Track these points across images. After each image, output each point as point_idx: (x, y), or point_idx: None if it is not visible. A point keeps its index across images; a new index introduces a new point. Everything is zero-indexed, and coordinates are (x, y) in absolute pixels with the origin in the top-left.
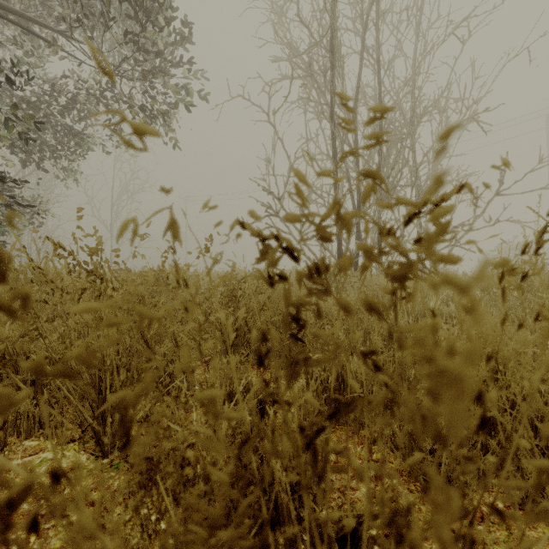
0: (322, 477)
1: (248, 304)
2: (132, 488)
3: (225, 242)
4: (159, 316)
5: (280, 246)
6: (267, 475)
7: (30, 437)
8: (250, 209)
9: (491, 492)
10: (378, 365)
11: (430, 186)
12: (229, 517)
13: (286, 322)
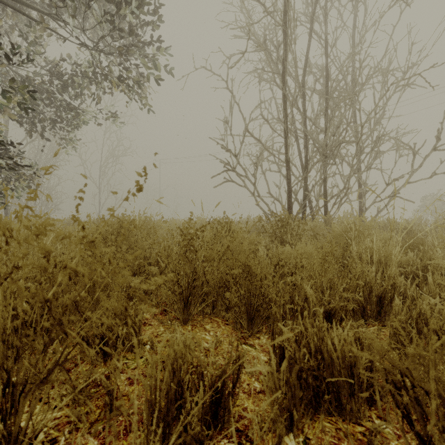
0: None
1: (205, 253)
2: None
3: None
4: None
5: None
6: None
7: None
8: None
9: None
10: None
11: None
12: None
13: None
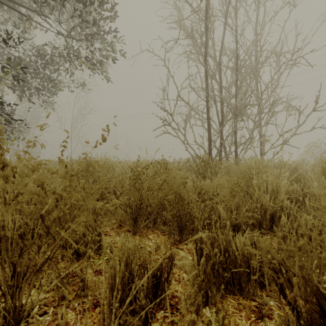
0: None
1: (148, 184)
2: None
3: None
4: None
5: None
6: None
7: None
8: None
9: None
10: None
11: None
12: None
13: None
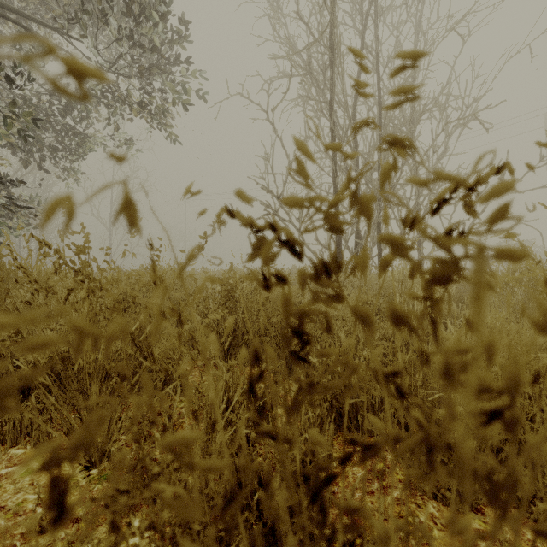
0: (332, 543)
1: (246, 304)
2: (106, 523)
3: (209, 235)
4: (109, 334)
5: (277, 240)
6: (259, 546)
7: (16, 445)
8: (237, 190)
9: None
10: (403, 392)
11: (481, 156)
12: (223, 540)
13: (285, 338)
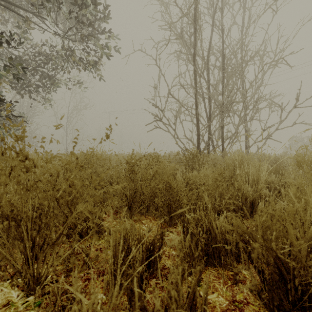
0: None
1: (142, 175)
2: None
3: None
4: None
5: None
6: None
7: None
8: None
9: None
10: None
11: None
12: None
13: None
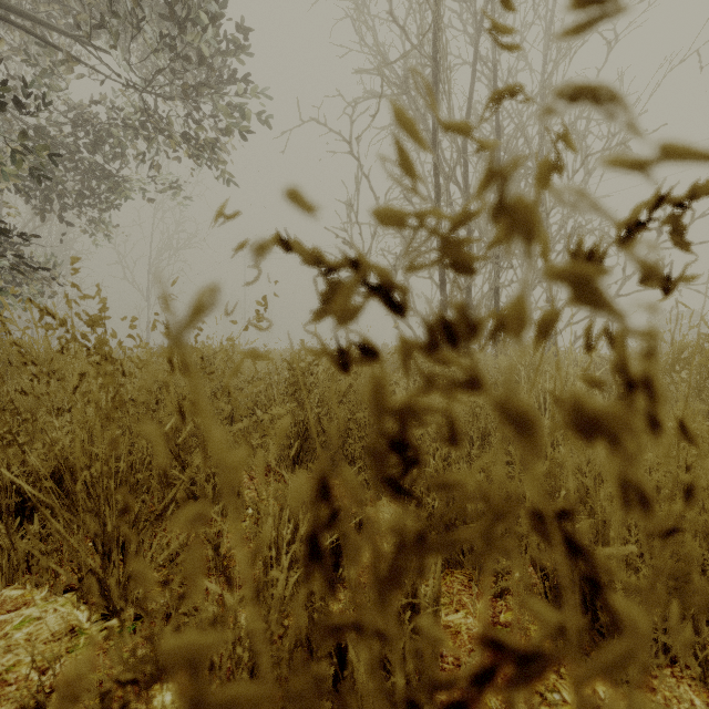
0: None
1: (321, 394)
2: None
3: (250, 283)
4: None
5: (361, 286)
6: None
7: (12, 584)
8: (288, 190)
9: (680, 679)
10: (578, 549)
11: None
12: None
13: (375, 457)
